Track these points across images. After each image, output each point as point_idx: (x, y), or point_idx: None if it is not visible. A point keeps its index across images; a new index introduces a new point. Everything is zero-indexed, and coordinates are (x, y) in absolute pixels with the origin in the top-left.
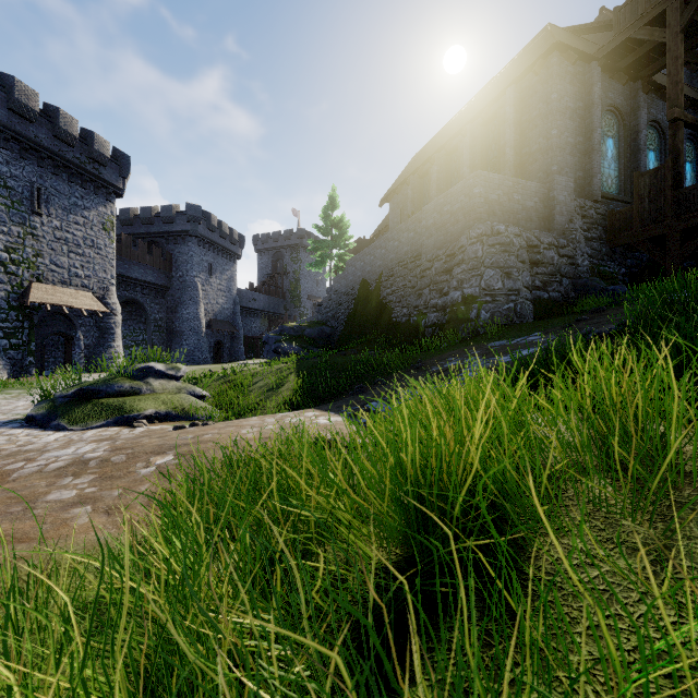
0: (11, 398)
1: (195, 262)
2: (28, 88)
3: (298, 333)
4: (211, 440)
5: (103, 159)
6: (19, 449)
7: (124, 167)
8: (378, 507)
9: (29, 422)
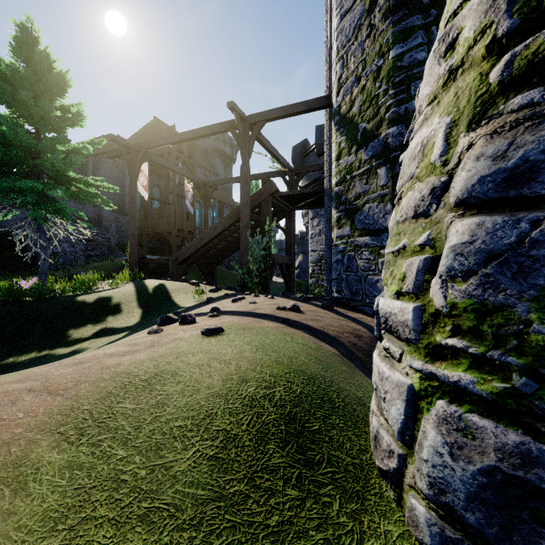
0: None
1: None
2: None
3: None
4: None
5: None
6: None
7: None
8: None
9: None
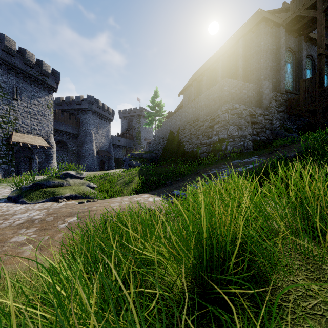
0: (1, 188)
1: (91, 123)
2: (11, 40)
3: (139, 156)
4: (95, 209)
5: (47, 74)
6: (2, 214)
7: (57, 77)
8: (182, 255)
9: (9, 200)
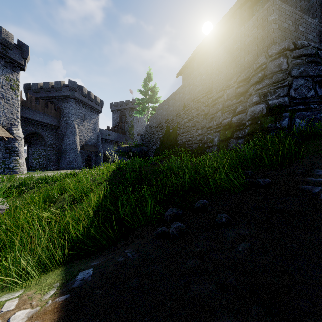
0: None
1: (74, 112)
2: None
3: (128, 150)
4: None
5: (8, 45)
6: None
7: (25, 52)
8: None
9: None
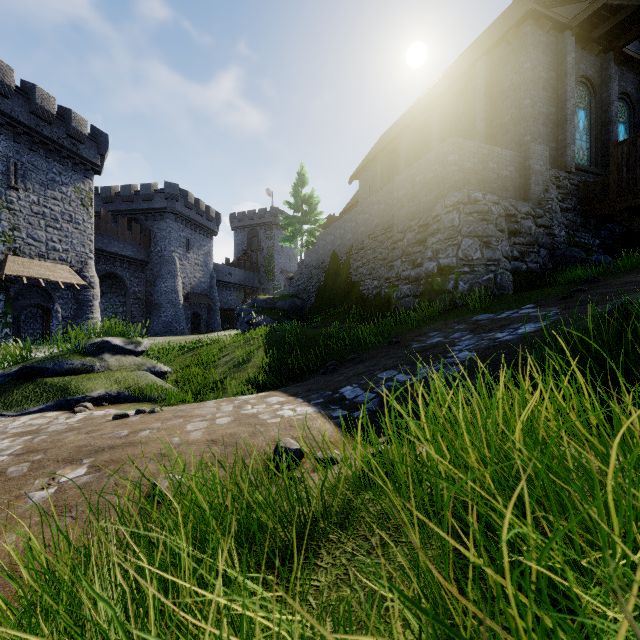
0: None
1: (173, 237)
2: (3, 64)
3: (270, 305)
4: (144, 440)
5: (80, 137)
6: None
7: (102, 145)
8: None
9: None
